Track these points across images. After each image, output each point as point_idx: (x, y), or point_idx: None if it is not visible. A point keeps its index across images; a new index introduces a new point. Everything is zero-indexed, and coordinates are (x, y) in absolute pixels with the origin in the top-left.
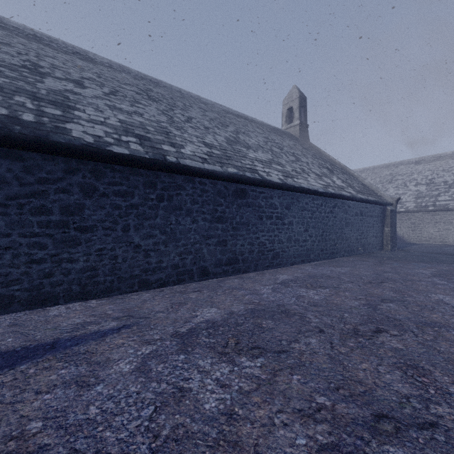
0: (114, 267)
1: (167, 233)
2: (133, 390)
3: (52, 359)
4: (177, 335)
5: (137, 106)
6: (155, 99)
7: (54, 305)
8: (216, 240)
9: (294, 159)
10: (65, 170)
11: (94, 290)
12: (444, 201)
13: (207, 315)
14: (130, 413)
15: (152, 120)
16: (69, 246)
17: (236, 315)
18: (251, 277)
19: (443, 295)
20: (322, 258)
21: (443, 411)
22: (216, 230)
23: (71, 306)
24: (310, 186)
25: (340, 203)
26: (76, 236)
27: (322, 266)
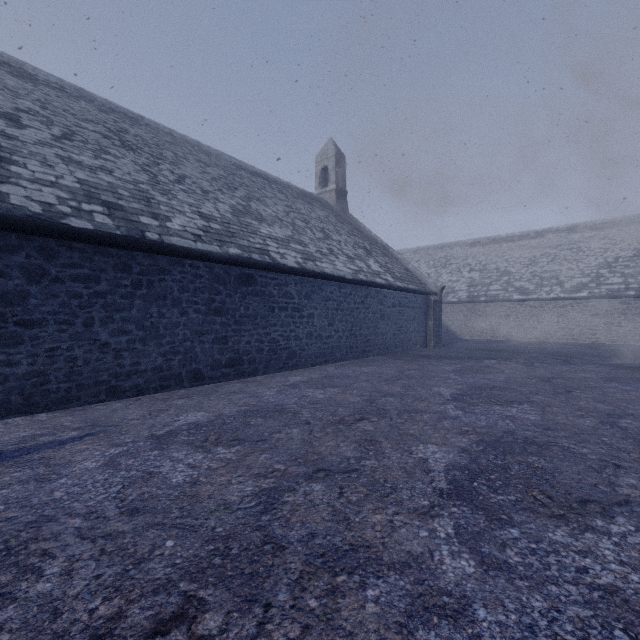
0: (72, 372)
1: (147, 328)
2: (100, 478)
3: None
4: (153, 437)
5: (105, 157)
6: (132, 147)
7: None
8: (213, 337)
9: (322, 236)
10: (1, 248)
11: (43, 401)
12: (495, 290)
13: (192, 418)
14: (97, 492)
15: (127, 180)
16: (6, 345)
17: (225, 416)
18: (258, 380)
19: (444, 388)
20: (351, 357)
21: (369, 463)
22: (213, 324)
23: (10, 421)
24: (335, 272)
25: (373, 292)
26: (17, 332)
27: (347, 366)
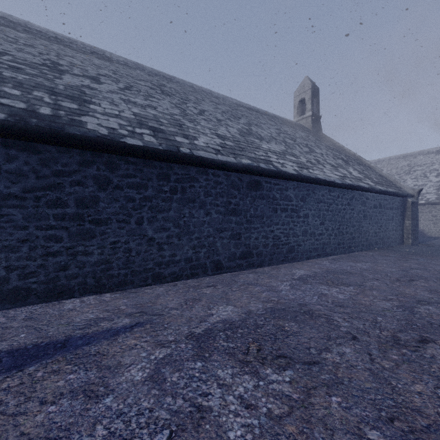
0: (128, 260)
1: (181, 226)
2: (145, 406)
3: (61, 360)
4: (193, 337)
5: (151, 99)
6: (168, 94)
7: (70, 298)
8: (230, 233)
9: (307, 150)
10: (80, 163)
11: (108, 283)
12: None
13: (223, 314)
14: (141, 439)
15: (166, 113)
16: (84, 239)
17: (255, 315)
18: (266, 271)
19: None
20: (339, 252)
21: None
22: (229, 223)
23: (85, 299)
24: (326, 178)
25: (357, 195)
26: (91, 229)
27: (340, 261)
